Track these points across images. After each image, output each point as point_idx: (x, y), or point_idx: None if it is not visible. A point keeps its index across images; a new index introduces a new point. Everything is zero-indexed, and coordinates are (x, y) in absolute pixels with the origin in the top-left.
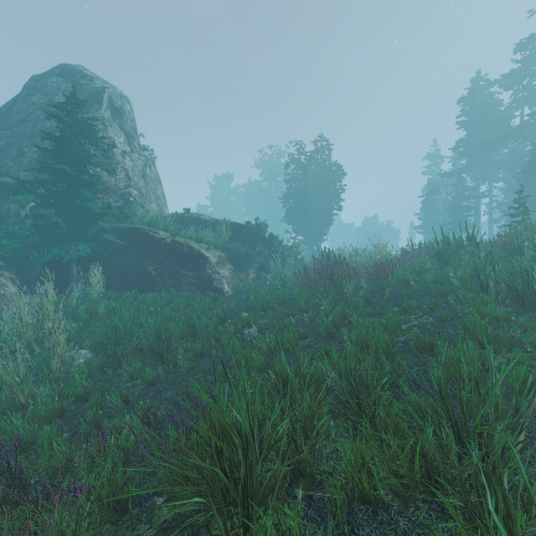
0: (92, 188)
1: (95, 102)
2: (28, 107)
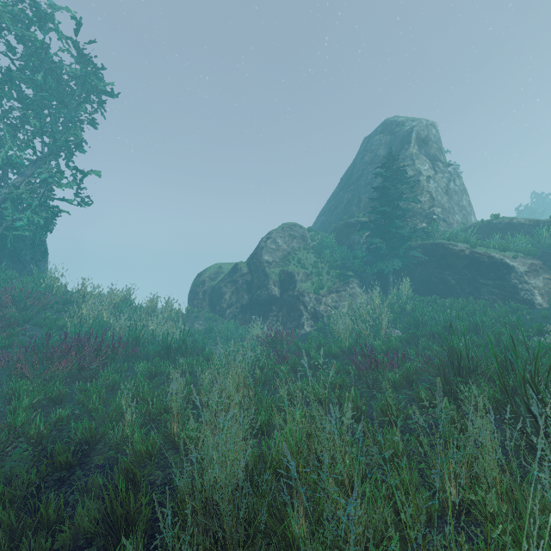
0: (402, 217)
1: (405, 144)
2: (362, 166)
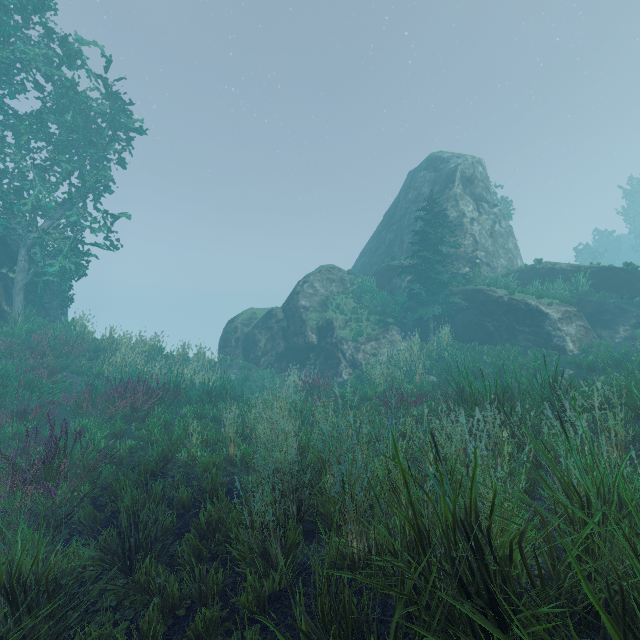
0: (443, 262)
1: (450, 183)
2: (405, 204)
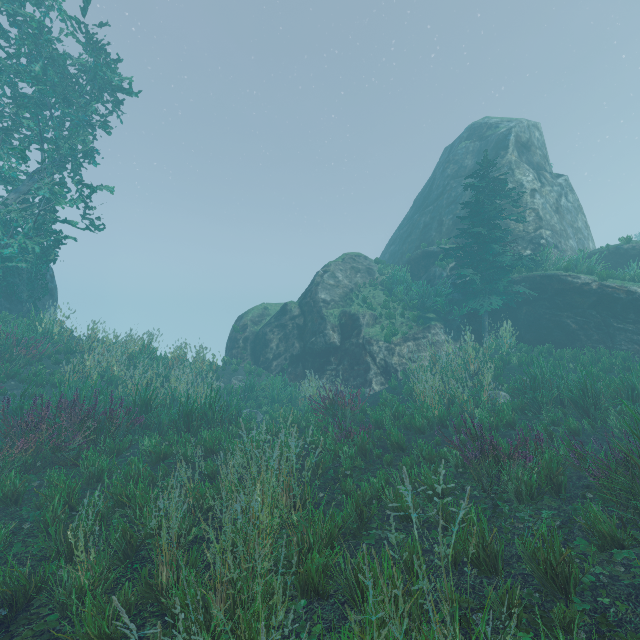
0: (502, 241)
1: (501, 149)
2: (443, 181)
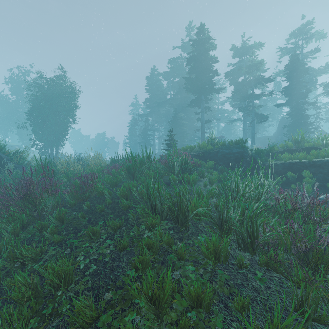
0: None
1: None
2: None
